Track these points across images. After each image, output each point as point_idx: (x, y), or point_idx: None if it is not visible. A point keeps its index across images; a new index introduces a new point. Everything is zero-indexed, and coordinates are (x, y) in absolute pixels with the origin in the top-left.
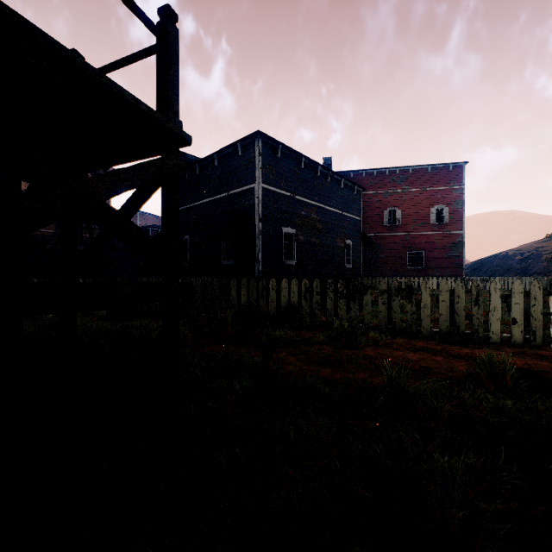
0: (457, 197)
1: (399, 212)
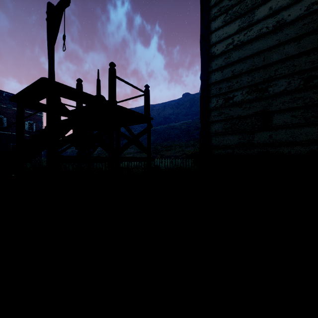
0: (39, 119)
1: (5, 119)
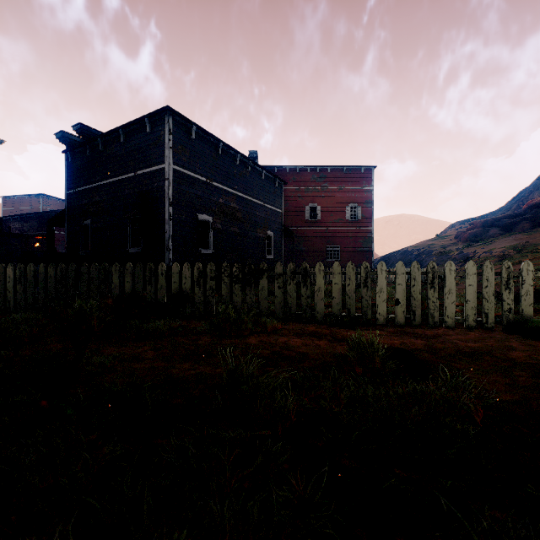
0: (368, 197)
1: (319, 208)
